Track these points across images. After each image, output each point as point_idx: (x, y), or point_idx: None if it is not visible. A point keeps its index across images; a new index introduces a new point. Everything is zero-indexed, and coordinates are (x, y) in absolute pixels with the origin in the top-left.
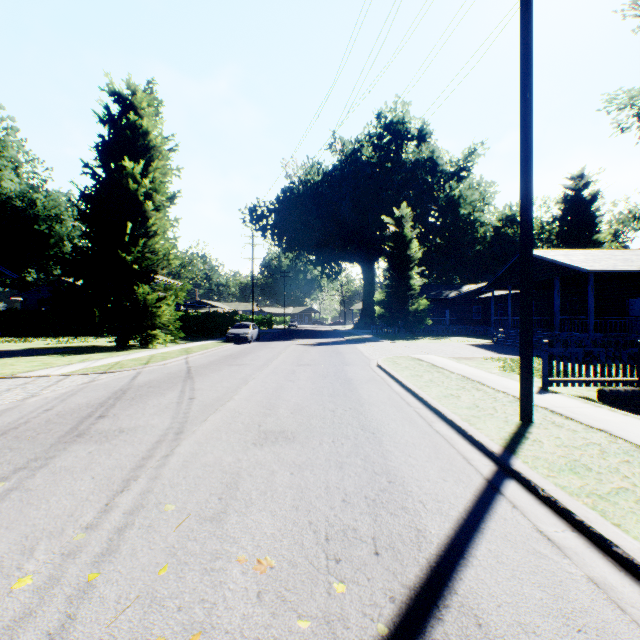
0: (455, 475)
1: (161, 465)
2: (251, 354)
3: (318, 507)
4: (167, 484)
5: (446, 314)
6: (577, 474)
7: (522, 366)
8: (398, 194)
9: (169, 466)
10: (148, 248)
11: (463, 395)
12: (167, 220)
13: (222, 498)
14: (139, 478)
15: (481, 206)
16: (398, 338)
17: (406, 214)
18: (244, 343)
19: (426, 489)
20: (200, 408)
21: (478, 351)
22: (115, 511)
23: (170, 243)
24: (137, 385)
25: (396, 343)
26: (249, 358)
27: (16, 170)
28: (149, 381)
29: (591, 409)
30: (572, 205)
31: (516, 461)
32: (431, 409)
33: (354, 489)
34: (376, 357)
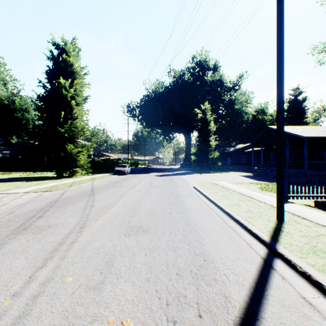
0: (244, 255)
1: (68, 249)
2: (126, 181)
3: (161, 279)
4: (70, 262)
5: (228, 160)
6: (318, 256)
7: (278, 189)
8: (203, 98)
9: (73, 249)
10: (73, 125)
11: (242, 204)
12: (83, 110)
13: (102, 272)
14: (54, 258)
15: (246, 104)
16: (203, 172)
17: (207, 108)
18: (123, 175)
19: (227, 265)
20: (96, 212)
21: (246, 179)
22: (34, 282)
23: (84, 122)
24: (63, 198)
25: (202, 175)
26: (125, 183)
27: (5, 85)
28: (70, 196)
29: (315, 213)
30: (293, 103)
31: (280, 247)
32: (225, 212)
33: (183, 265)
34: (192, 182)
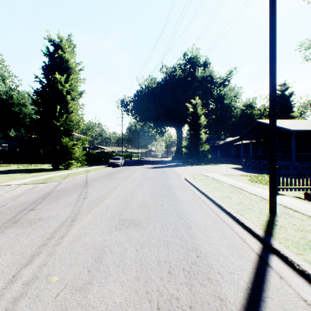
0: (238, 251)
1: (57, 244)
2: (120, 173)
3: (152, 278)
4: (57, 259)
5: (218, 152)
6: None
7: (270, 181)
8: (194, 93)
9: (62, 244)
10: (68, 119)
11: (233, 196)
12: (78, 105)
13: (90, 270)
14: (41, 254)
15: (235, 99)
16: (194, 164)
17: (198, 102)
18: (117, 167)
19: (221, 262)
20: (88, 204)
21: (235, 171)
22: (17, 282)
23: (79, 116)
24: (57, 190)
25: (193, 167)
26: (119, 175)
27: (4, 80)
28: (64, 188)
29: (306, 205)
30: (280, 98)
31: (274, 242)
32: (216, 205)
33: (175, 263)
34: (184, 174)
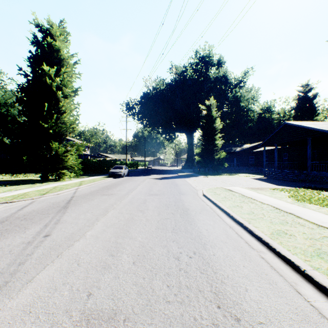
0: None
1: None
2: (120, 185)
3: None
4: None
5: (234, 160)
6: None
7: None
8: (207, 95)
9: None
10: (59, 120)
11: (296, 233)
12: (72, 104)
13: None
14: None
15: (252, 101)
16: (208, 174)
17: (213, 103)
18: (119, 177)
19: None
20: (42, 253)
21: (262, 183)
22: None
23: (74, 118)
24: (15, 217)
25: (209, 177)
26: (118, 189)
27: None
28: (30, 212)
29: None
30: (302, 101)
31: None
32: (277, 255)
33: None
34: (200, 188)
